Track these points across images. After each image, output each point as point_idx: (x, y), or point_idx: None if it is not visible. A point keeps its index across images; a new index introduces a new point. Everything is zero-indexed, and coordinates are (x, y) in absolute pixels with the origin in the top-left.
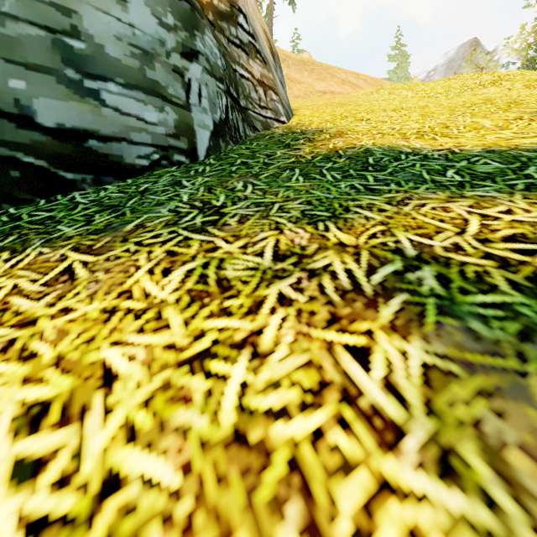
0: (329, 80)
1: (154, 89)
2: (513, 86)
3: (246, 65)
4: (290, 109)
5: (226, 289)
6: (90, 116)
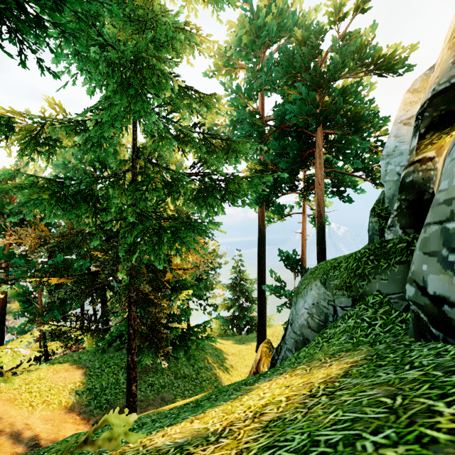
0: None
1: None
2: None
3: None
4: None
5: (263, 406)
6: (447, 285)
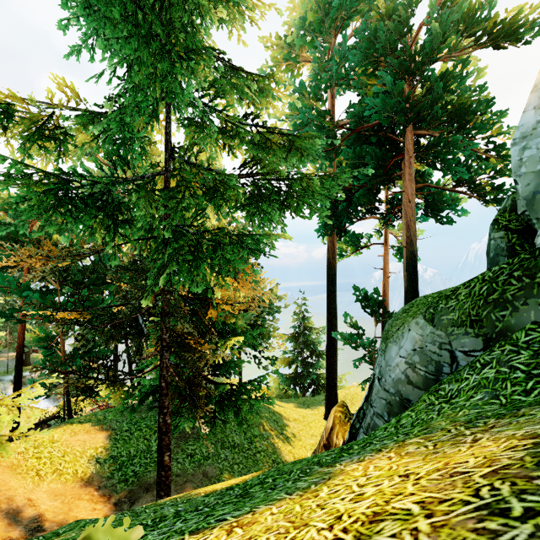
0: None
1: None
2: None
3: None
4: None
5: (371, 521)
6: None
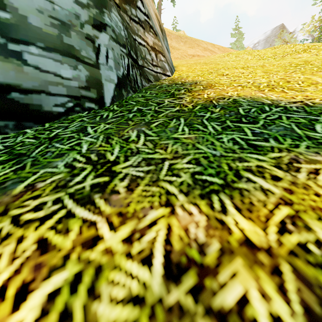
0: (196, 48)
1: (70, 51)
2: (319, 53)
3: (143, 36)
4: (173, 66)
5: None
6: (13, 73)
